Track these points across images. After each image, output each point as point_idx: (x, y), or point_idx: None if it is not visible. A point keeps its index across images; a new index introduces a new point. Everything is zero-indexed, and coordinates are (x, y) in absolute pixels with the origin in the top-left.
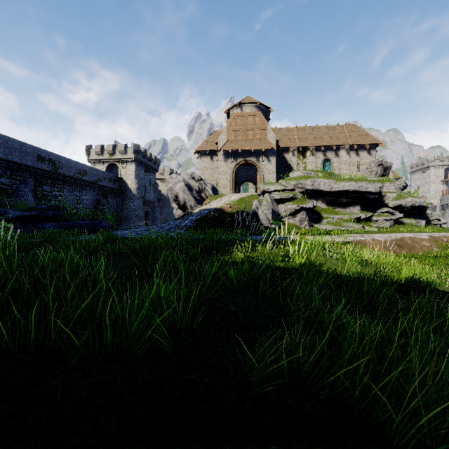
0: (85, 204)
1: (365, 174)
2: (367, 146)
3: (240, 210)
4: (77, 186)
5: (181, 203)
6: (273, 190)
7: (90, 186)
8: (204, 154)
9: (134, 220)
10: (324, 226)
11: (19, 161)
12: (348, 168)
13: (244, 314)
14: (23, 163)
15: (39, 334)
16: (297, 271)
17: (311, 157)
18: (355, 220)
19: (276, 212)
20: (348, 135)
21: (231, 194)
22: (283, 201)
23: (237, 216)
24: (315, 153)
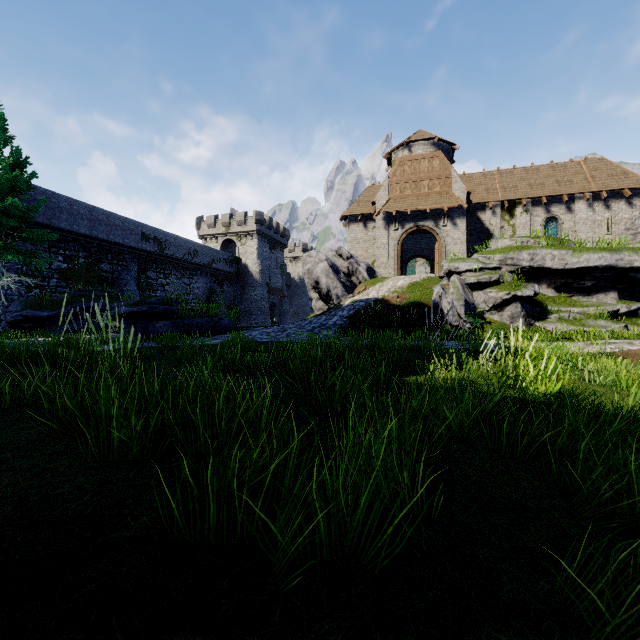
0: (196, 294)
1: (623, 238)
2: (625, 193)
3: (412, 300)
4: (186, 272)
5: (323, 291)
6: (464, 270)
7: (201, 271)
8: (354, 220)
9: (256, 315)
10: (553, 326)
11: (121, 242)
12: (590, 230)
13: (497, 488)
14: (125, 243)
15: (221, 516)
16: (542, 406)
17: (524, 216)
18: (608, 316)
19: (470, 303)
20: (589, 176)
21: (397, 277)
22: (480, 287)
23: (411, 310)
24: (530, 210)
